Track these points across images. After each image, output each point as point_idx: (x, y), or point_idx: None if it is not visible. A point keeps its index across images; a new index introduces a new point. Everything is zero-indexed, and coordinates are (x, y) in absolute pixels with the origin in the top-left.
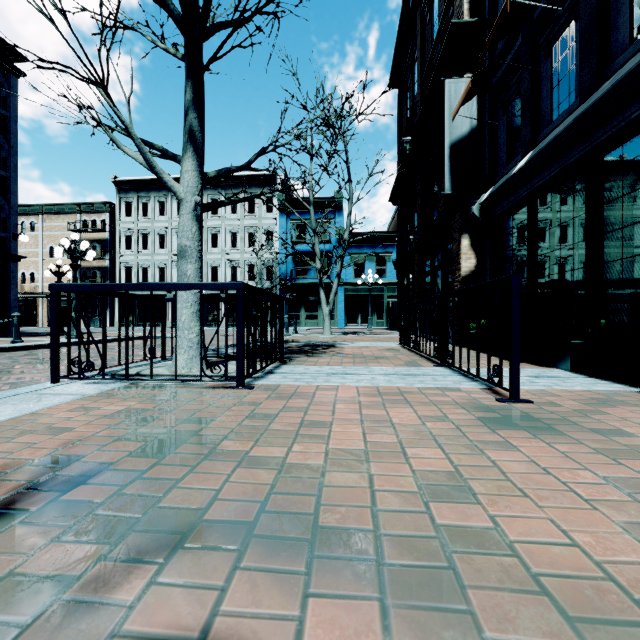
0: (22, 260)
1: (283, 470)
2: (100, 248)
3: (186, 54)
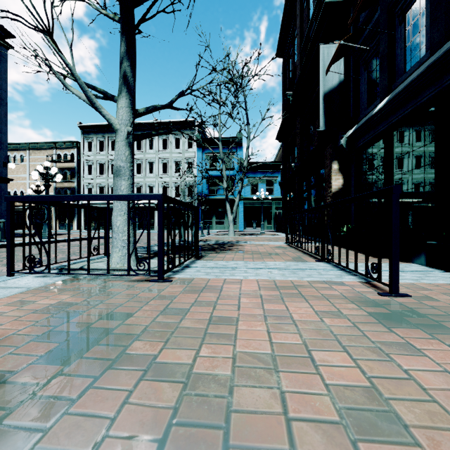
0: (14, 182)
1: (189, 380)
2: (70, 174)
3: (121, 15)
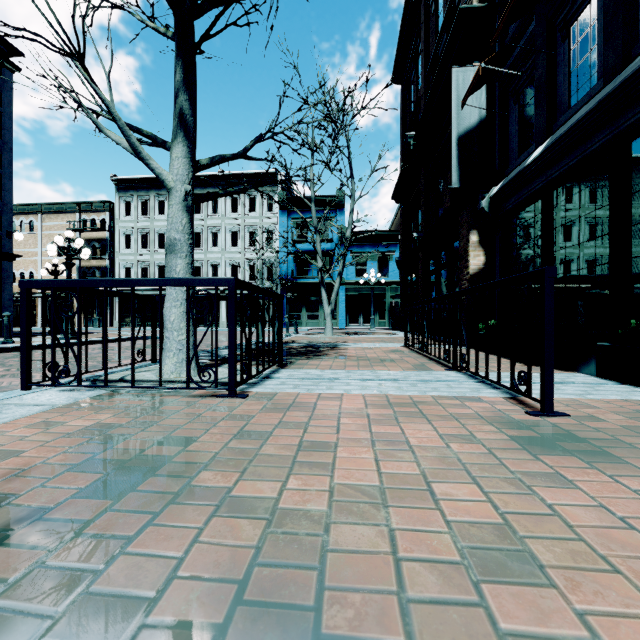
0: (21, 260)
1: (274, 518)
2: (99, 247)
3: (176, 31)
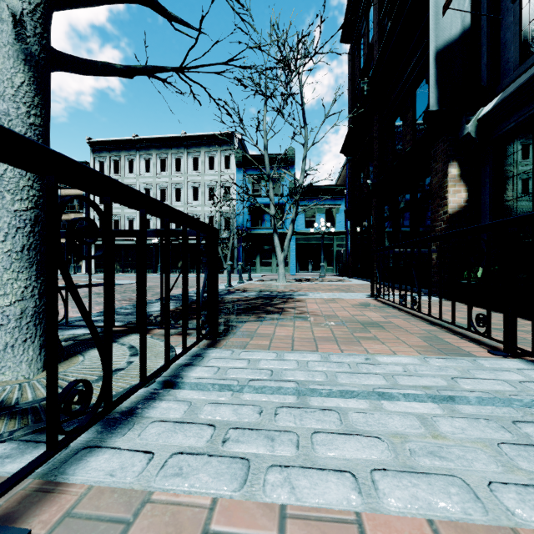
0: None
1: None
2: (77, 203)
3: None
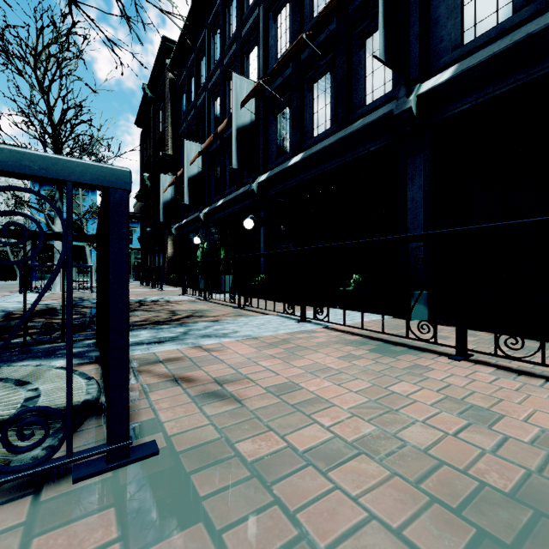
0: None
1: None
2: None
3: None
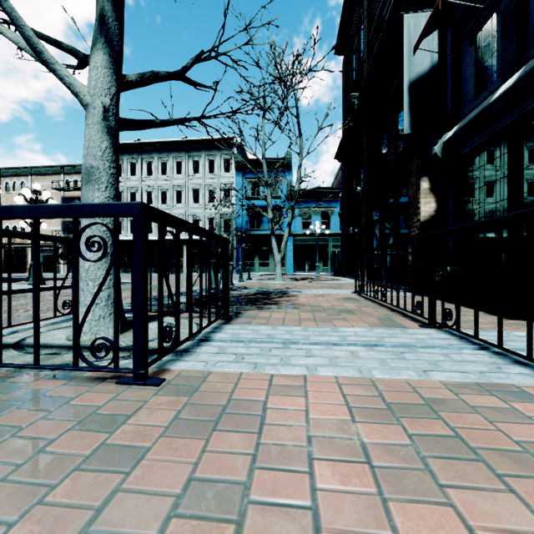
0: None
1: None
2: None
3: None
